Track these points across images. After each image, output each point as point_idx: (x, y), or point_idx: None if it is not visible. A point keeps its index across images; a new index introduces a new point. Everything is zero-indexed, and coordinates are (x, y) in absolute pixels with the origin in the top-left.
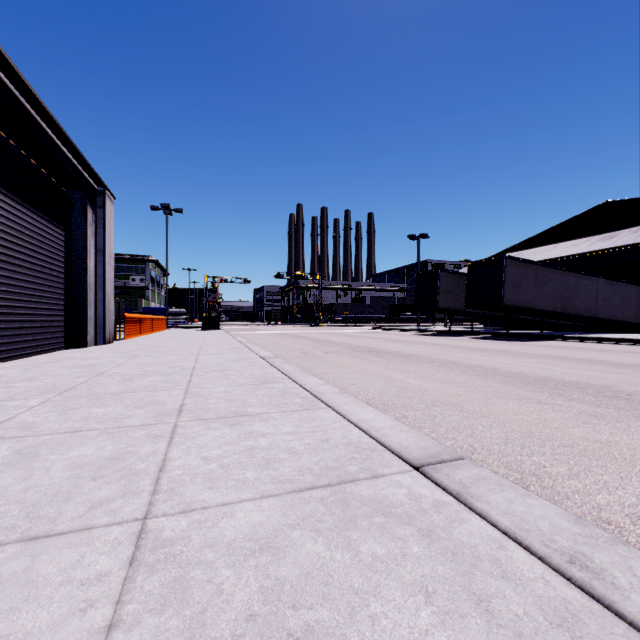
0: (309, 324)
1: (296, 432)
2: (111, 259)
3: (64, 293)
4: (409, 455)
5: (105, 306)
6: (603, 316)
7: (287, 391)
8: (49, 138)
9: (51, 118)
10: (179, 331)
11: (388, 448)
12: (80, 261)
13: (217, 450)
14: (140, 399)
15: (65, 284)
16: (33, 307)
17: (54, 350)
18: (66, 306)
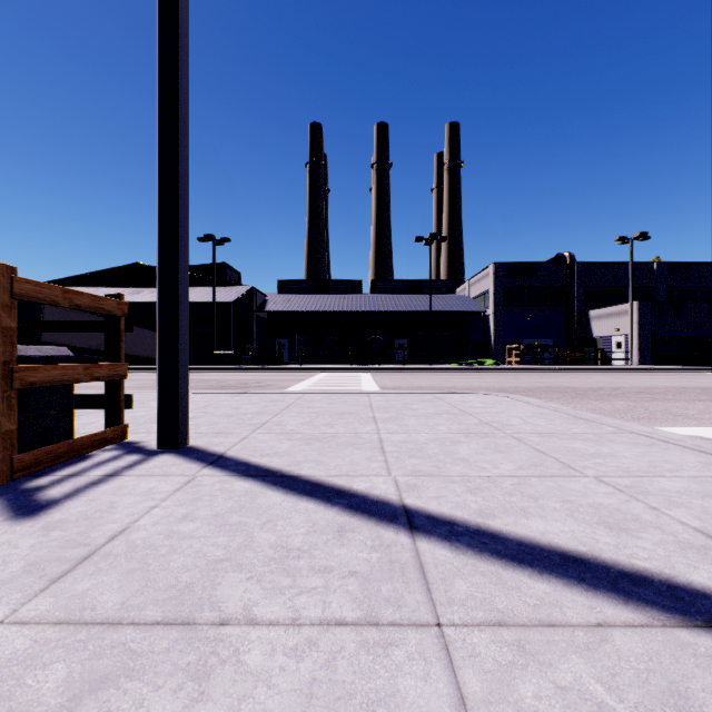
0: None
1: None
2: None
3: None
4: None
5: None
6: (130, 353)
7: None
8: None
9: None
10: None
11: None
12: None
13: None
14: None
15: None
16: None
17: None
18: None
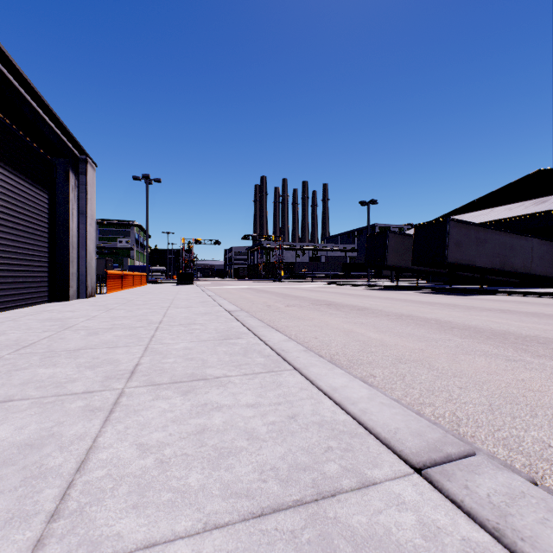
0: (272, 280)
1: (258, 404)
2: (93, 221)
3: (48, 251)
4: (402, 446)
5: (87, 263)
6: (537, 273)
7: (250, 348)
8: (30, 106)
9: (31, 87)
10: (157, 286)
11: (371, 432)
12: (63, 222)
13: (160, 432)
14: (95, 357)
15: (49, 243)
16: (16, 263)
17: (37, 303)
18: (50, 263)
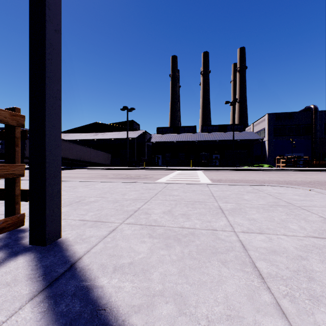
0: None
1: None
2: None
3: None
4: None
5: None
6: (93, 161)
7: None
8: None
9: None
10: None
11: None
12: None
13: None
14: None
15: None
16: None
17: None
18: None
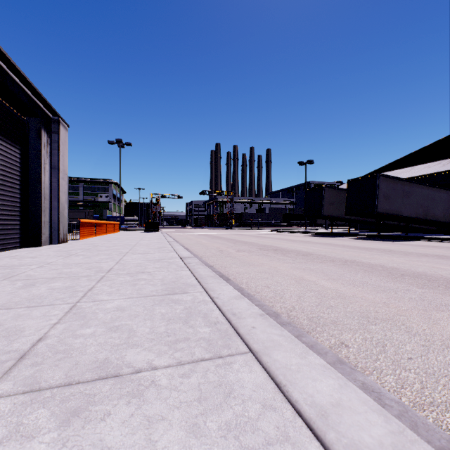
0: (224, 228)
1: None
2: (65, 175)
3: (19, 201)
4: None
5: (59, 213)
6: None
7: (194, 309)
8: None
9: None
10: (127, 233)
11: None
12: (35, 175)
13: None
14: None
15: (20, 194)
16: None
17: (8, 249)
18: (22, 212)
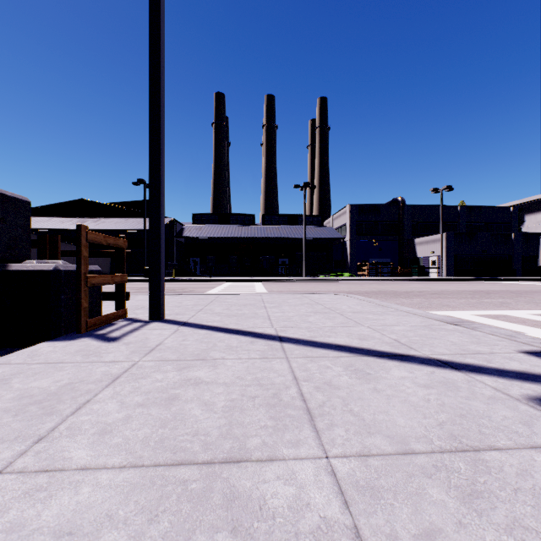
0: None
1: None
2: None
3: None
4: None
5: None
6: None
7: None
8: None
9: None
10: None
11: None
12: None
13: None
14: None
15: None
16: None
17: None
18: None
